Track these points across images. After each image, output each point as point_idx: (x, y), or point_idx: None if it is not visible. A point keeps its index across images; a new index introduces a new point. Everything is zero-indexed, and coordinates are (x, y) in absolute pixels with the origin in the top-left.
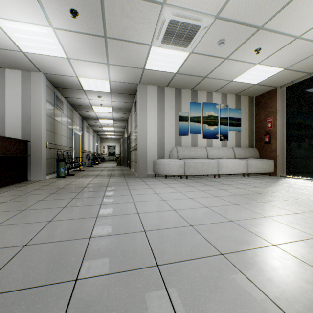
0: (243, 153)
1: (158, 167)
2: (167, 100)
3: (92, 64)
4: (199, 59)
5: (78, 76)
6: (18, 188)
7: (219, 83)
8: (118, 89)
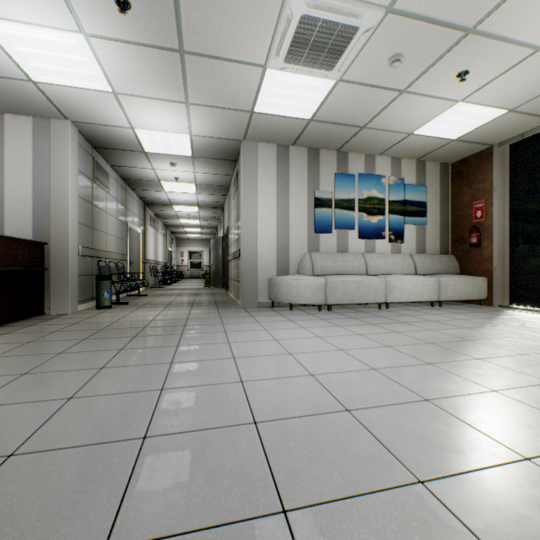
0: (430, 264)
1: (277, 291)
2: (293, 170)
3: (159, 103)
4: (353, 93)
5: (135, 126)
6: (24, 328)
7: (389, 138)
8: (205, 151)
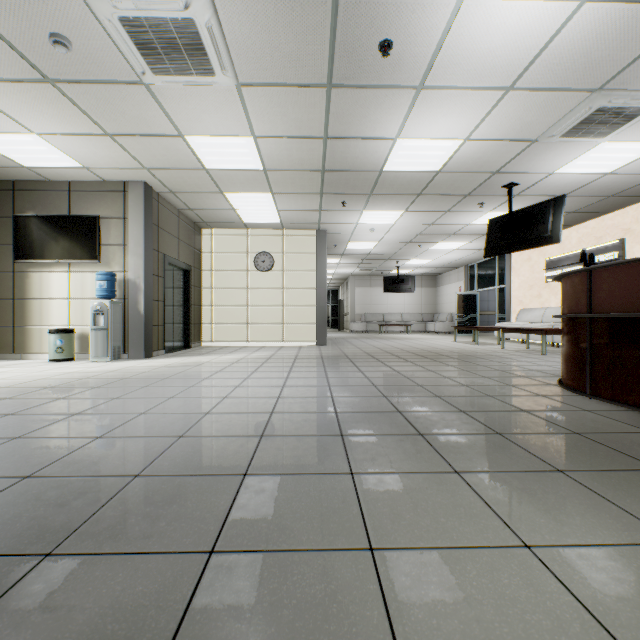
0: None
1: None
2: None
3: None
4: None
5: None
6: None
7: None
8: None
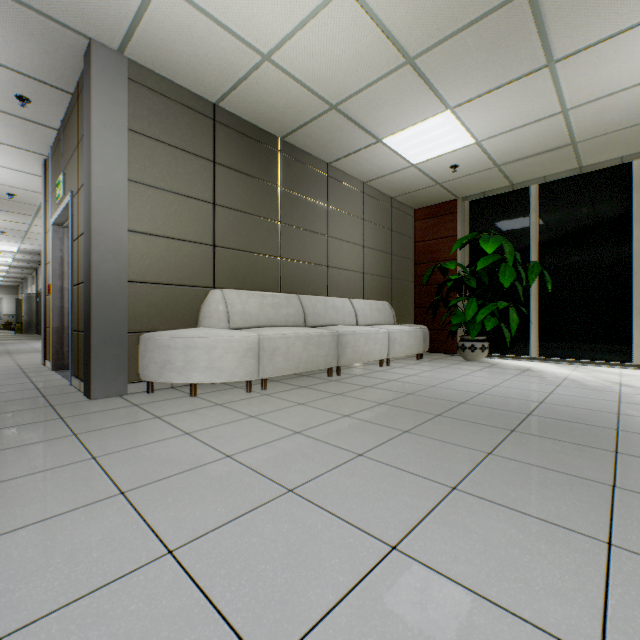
0: None
1: None
2: None
3: (5, 241)
4: None
5: None
6: None
7: None
8: (29, 251)
